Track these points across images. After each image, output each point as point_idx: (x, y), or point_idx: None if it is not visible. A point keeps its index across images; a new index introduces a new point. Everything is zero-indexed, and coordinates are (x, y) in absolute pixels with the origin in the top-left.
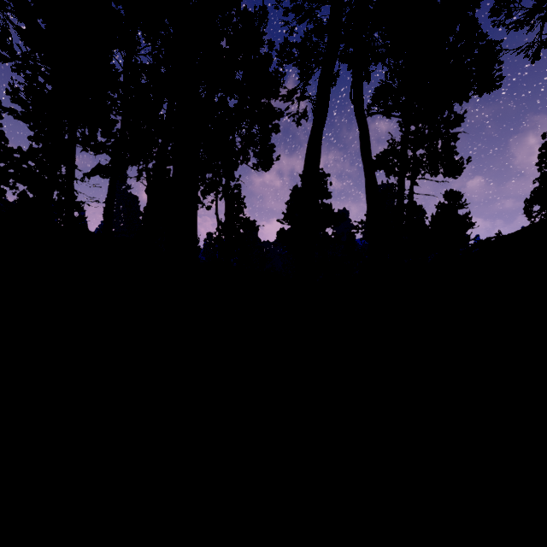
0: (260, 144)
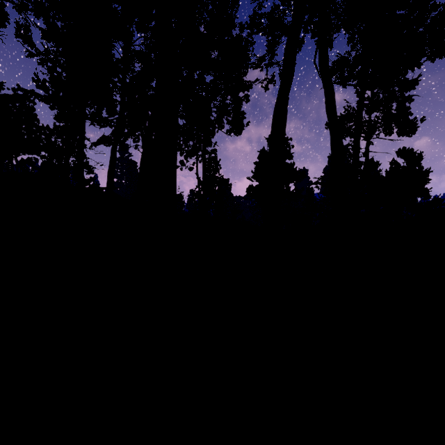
0: (232, 112)
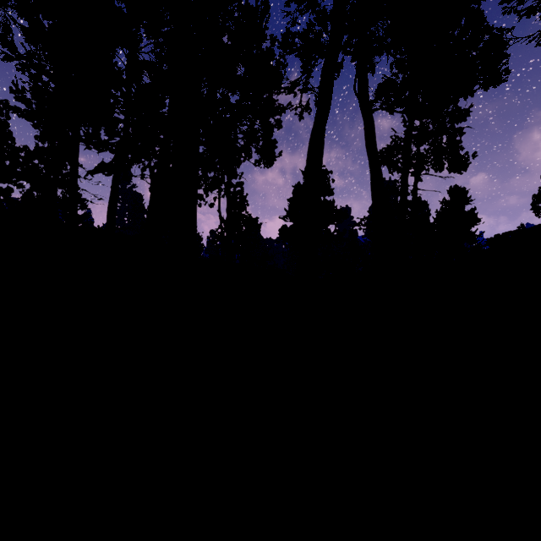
0: (262, 140)
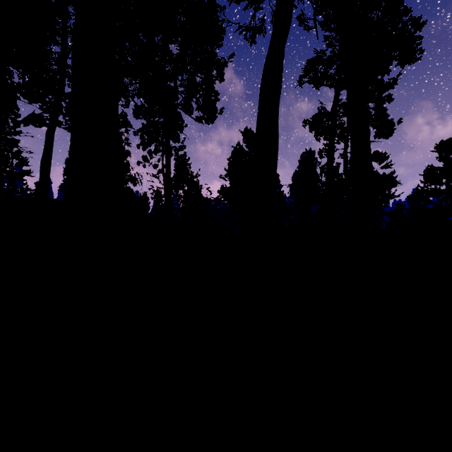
0: (203, 93)
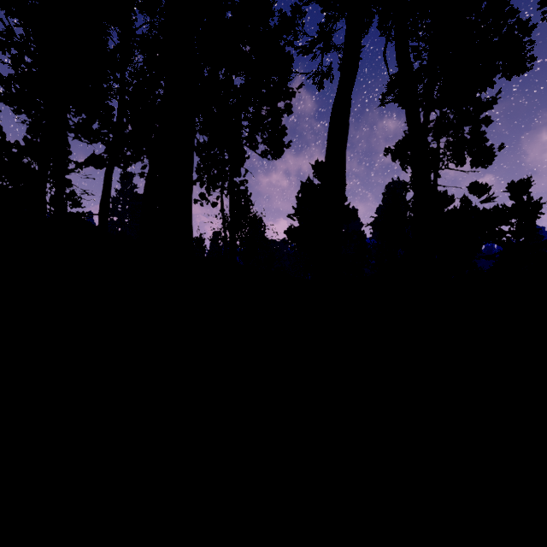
0: (269, 127)
